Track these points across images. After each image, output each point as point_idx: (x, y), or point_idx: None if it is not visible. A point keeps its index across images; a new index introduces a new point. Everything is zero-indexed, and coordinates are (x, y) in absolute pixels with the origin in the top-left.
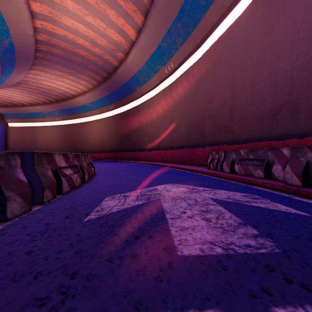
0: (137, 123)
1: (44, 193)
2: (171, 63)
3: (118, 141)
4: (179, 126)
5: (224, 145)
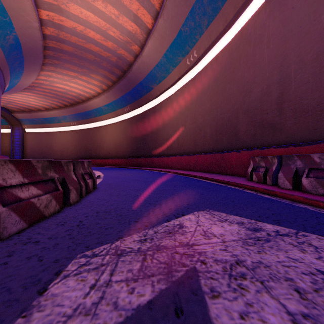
0: (154, 126)
1: None
2: (194, 52)
3: (134, 146)
4: (204, 127)
5: (272, 148)
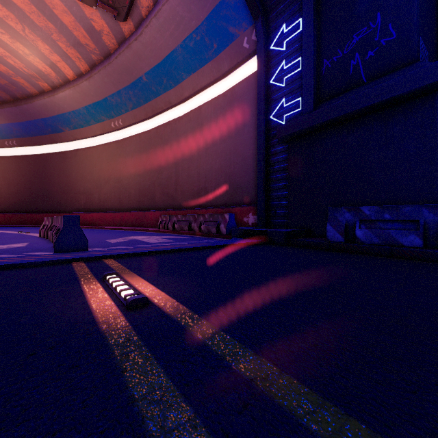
0: (64, 175)
1: None
2: (120, 120)
3: (25, 196)
4: (129, 188)
5: (171, 210)
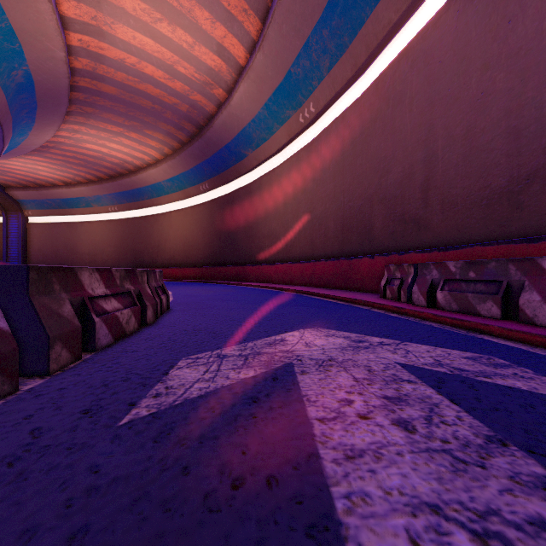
0: (249, 215)
1: (51, 351)
2: (311, 105)
3: (216, 246)
4: (325, 219)
5: (413, 253)
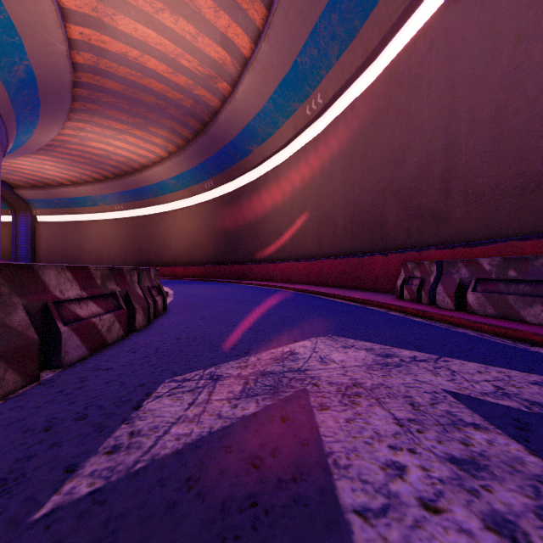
0: (254, 212)
1: None
2: (318, 96)
3: (221, 244)
4: (333, 215)
5: (433, 250)
